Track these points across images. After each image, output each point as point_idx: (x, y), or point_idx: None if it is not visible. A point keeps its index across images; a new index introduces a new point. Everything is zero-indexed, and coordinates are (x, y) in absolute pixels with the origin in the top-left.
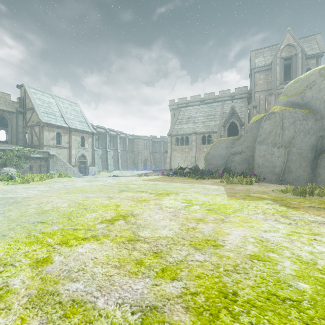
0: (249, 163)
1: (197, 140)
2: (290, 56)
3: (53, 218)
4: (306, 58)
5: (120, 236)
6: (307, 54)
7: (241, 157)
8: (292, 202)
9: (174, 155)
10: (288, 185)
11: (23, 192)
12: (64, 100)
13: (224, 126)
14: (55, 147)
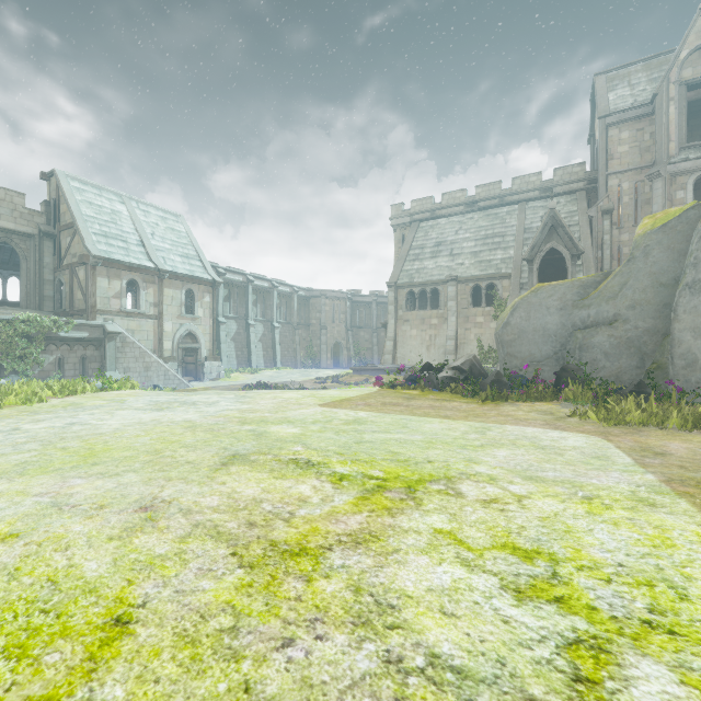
0: (641, 354)
1: (461, 296)
2: None
3: None
4: None
5: None
6: None
7: (616, 335)
8: None
9: (403, 332)
10: None
11: None
12: (150, 208)
13: (529, 261)
14: (123, 314)
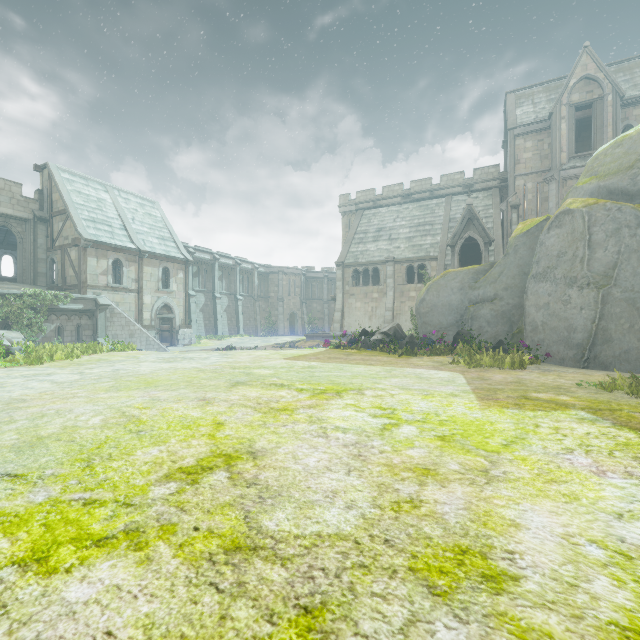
0: (511, 322)
1: (397, 275)
2: (590, 101)
3: (48, 461)
4: (624, 105)
5: (206, 533)
6: (625, 96)
7: (495, 309)
8: (639, 416)
9: (350, 305)
10: (603, 370)
11: (16, 387)
12: (130, 196)
13: (452, 246)
14: (109, 288)
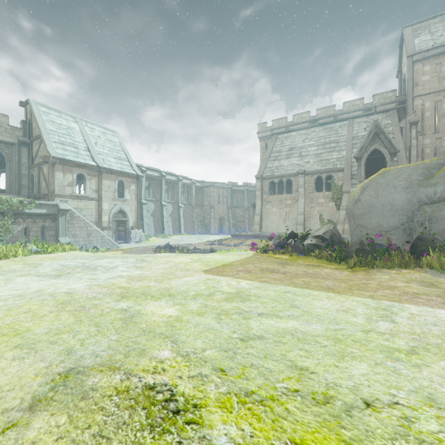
0: None
1: (307, 185)
2: None
3: None
4: None
5: None
6: None
7: None
8: None
9: (267, 210)
10: None
11: None
12: (95, 126)
13: (358, 158)
14: (74, 197)
